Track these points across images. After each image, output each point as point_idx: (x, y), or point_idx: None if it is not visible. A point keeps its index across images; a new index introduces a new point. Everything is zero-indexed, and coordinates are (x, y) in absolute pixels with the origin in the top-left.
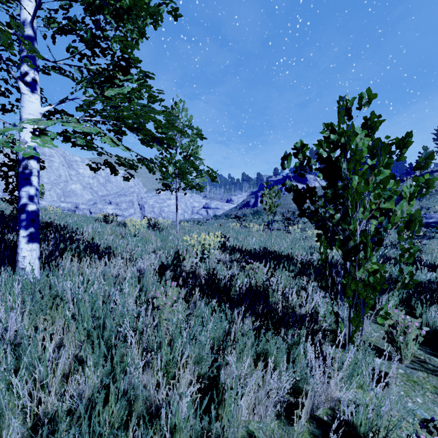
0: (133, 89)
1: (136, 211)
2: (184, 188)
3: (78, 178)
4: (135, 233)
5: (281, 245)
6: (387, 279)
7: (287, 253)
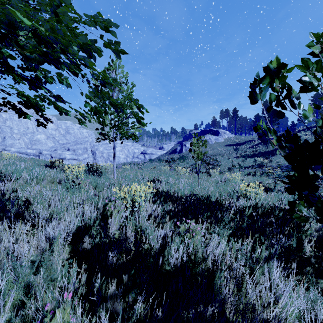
0: (38, 9)
1: (89, 156)
2: (120, 137)
3: (43, 130)
4: (73, 179)
5: (207, 188)
6: (319, 229)
7: (216, 199)
